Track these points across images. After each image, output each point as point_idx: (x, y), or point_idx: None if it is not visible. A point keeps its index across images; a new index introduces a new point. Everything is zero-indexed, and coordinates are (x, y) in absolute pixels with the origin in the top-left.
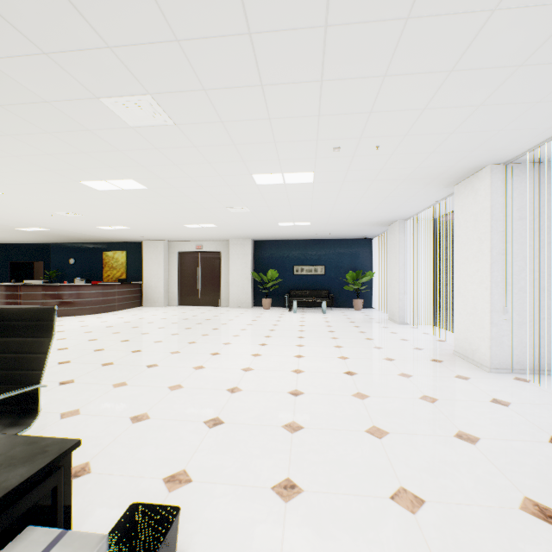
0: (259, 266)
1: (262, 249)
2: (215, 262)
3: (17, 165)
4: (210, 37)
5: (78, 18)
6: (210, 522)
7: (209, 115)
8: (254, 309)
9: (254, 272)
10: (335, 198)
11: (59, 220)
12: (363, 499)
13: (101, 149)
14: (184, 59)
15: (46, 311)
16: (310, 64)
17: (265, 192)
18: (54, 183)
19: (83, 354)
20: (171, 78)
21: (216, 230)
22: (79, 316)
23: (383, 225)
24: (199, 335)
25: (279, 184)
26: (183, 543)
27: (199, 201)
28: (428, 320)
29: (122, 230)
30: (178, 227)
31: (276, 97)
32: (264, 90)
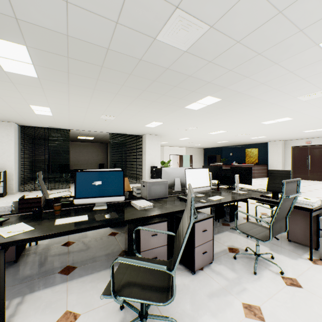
0: None
1: None
2: (321, 151)
3: (242, 122)
4: None
5: (306, 83)
6: None
7: None
8: None
9: None
10: None
11: (236, 137)
12: None
13: (281, 111)
14: None
15: (287, 171)
16: None
17: None
18: (249, 125)
19: None
20: None
21: None
22: None
23: None
24: (321, 195)
25: None
26: None
27: None
28: None
29: (260, 138)
30: (297, 133)
31: None
32: None
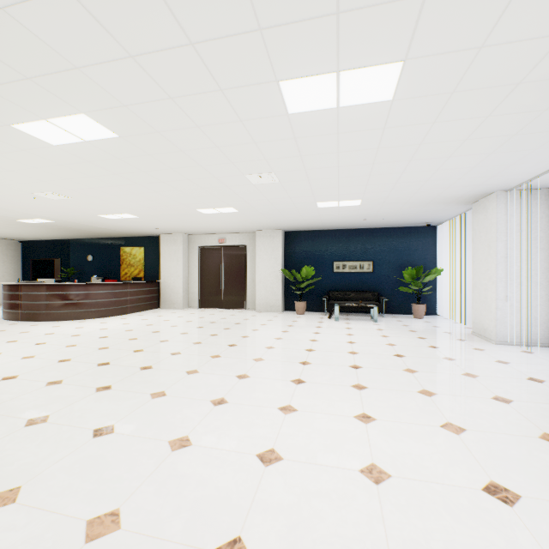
0: (291, 263)
1: (295, 242)
2: (239, 258)
3: None
4: None
5: None
6: None
7: None
8: (284, 313)
9: (284, 270)
10: (416, 145)
11: (51, 206)
12: None
13: None
14: None
15: None
16: None
17: (301, 136)
18: None
19: (25, 390)
20: None
21: (239, 217)
22: (84, 320)
23: (465, 202)
24: (207, 356)
25: (328, 109)
26: None
27: (204, 163)
28: (544, 339)
29: (131, 220)
30: (191, 213)
31: None
32: None
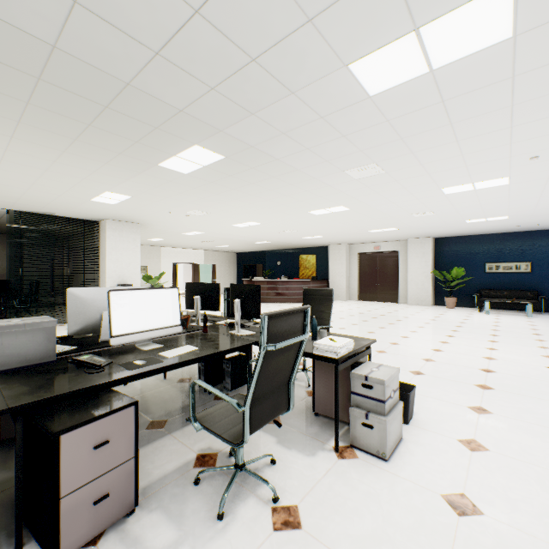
0: (440, 264)
1: (444, 247)
2: (392, 261)
3: (280, 208)
4: (422, 132)
5: (350, 146)
6: (427, 407)
7: (411, 163)
8: (434, 307)
9: (434, 271)
10: (539, 192)
11: (281, 235)
12: (545, 428)
13: (331, 193)
14: (402, 144)
15: (328, 291)
16: (499, 122)
17: (452, 198)
18: (293, 214)
19: None
20: (391, 153)
21: (396, 232)
22: (289, 303)
23: None
24: (386, 323)
25: (468, 190)
26: (413, 409)
27: (387, 212)
28: None
29: (317, 239)
30: (361, 232)
31: (468, 143)
32: (458, 143)
